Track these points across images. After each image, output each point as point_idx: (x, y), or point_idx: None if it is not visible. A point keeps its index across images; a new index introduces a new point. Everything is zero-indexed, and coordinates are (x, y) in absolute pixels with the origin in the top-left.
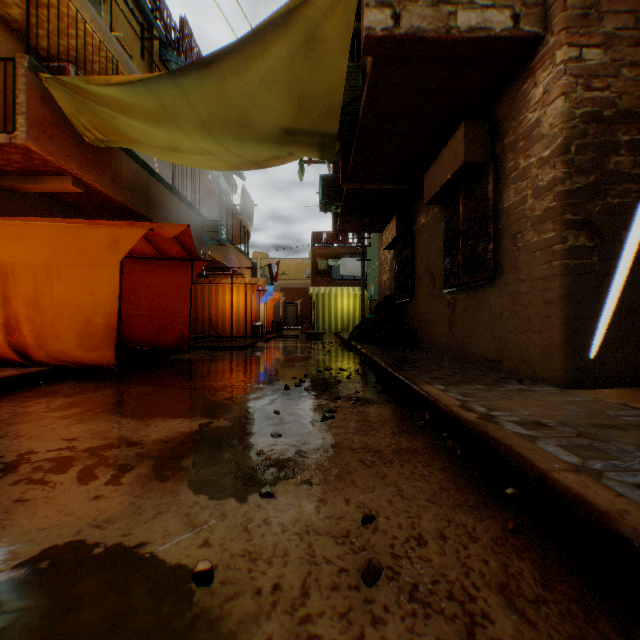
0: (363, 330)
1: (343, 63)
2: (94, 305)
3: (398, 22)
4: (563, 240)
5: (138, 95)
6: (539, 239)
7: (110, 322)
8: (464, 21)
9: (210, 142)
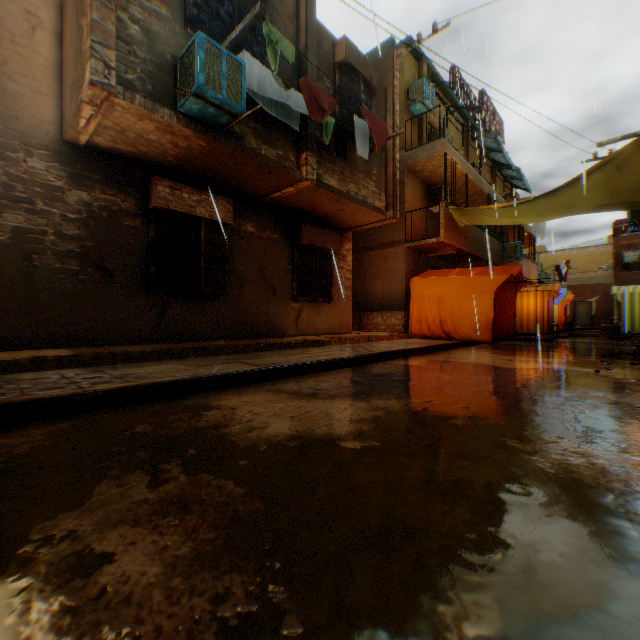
0: None
1: None
2: (480, 313)
3: None
4: None
5: (503, 209)
6: None
7: (487, 321)
8: None
9: (539, 218)
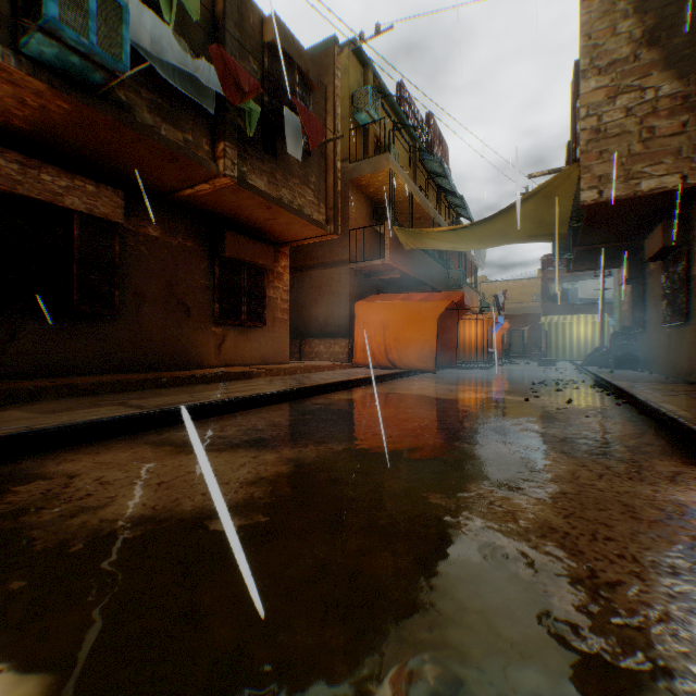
0: (595, 356)
1: (568, 203)
2: (424, 340)
3: (600, 194)
4: None
5: (446, 233)
6: None
7: (431, 349)
8: (644, 185)
9: (479, 245)
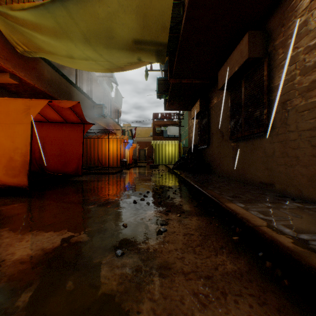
0: (180, 163)
1: None
2: (15, 148)
3: None
4: None
5: (42, 17)
6: (306, 102)
7: (25, 159)
8: None
9: (90, 50)
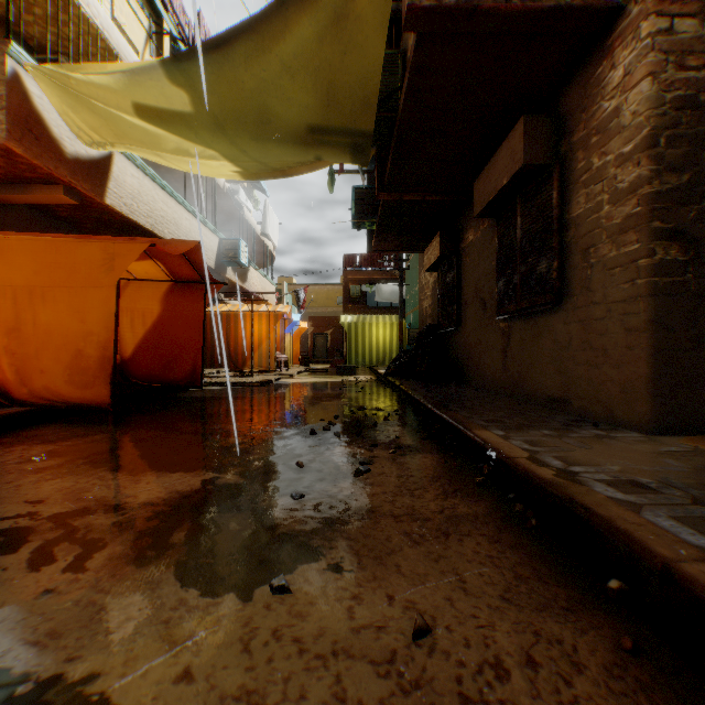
0: (402, 363)
1: (380, 45)
2: (86, 334)
3: None
4: (650, 253)
5: (138, 86)
6: (618, 253)
7: (105, 354)
8: None
9: (224, 143)
